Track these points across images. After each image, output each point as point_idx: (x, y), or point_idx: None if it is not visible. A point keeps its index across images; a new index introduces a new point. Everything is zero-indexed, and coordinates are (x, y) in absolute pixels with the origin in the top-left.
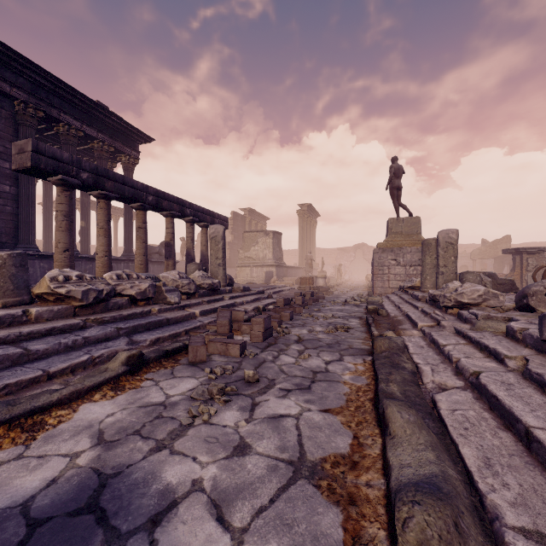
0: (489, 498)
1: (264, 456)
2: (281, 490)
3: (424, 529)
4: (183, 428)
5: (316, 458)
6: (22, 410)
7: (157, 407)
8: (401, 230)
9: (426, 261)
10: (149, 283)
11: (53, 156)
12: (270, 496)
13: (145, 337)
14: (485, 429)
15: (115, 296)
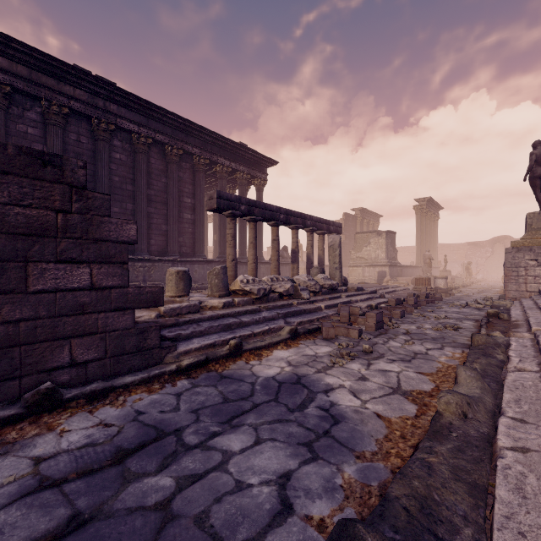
0: (503, 409)
1: (376, 383)
2: (385, 395)
3: (449, 400)
4: (329, 367)
5: (407, 389)
6: (253, 347)
7: (312, 356)
8: None
9: None
10: (290, 284)
11: (227, 198)
12: (379, 395)
13: (293, 320)
14: (531, 390)
15: (270, 292)
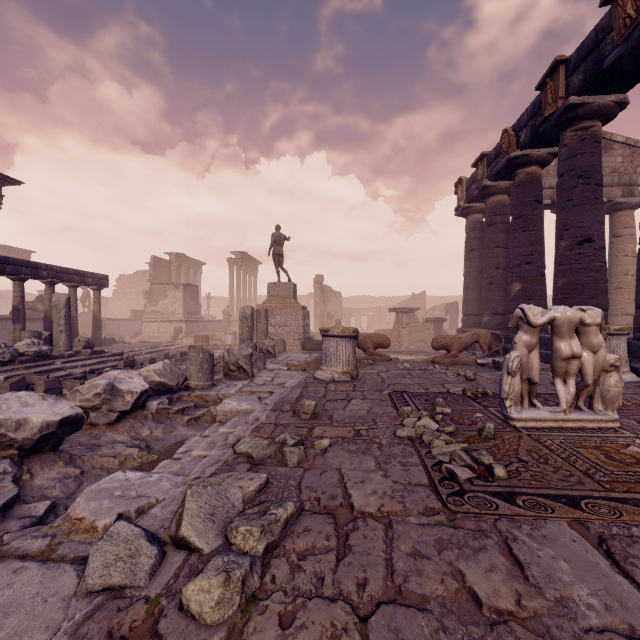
0: None
1: None
2: None
3: None
4: None
5: None
6: None
7: None
8: (277, 294)
9: (258, 327)
10: None
11: None
12: None
13: None
14: None
15: None
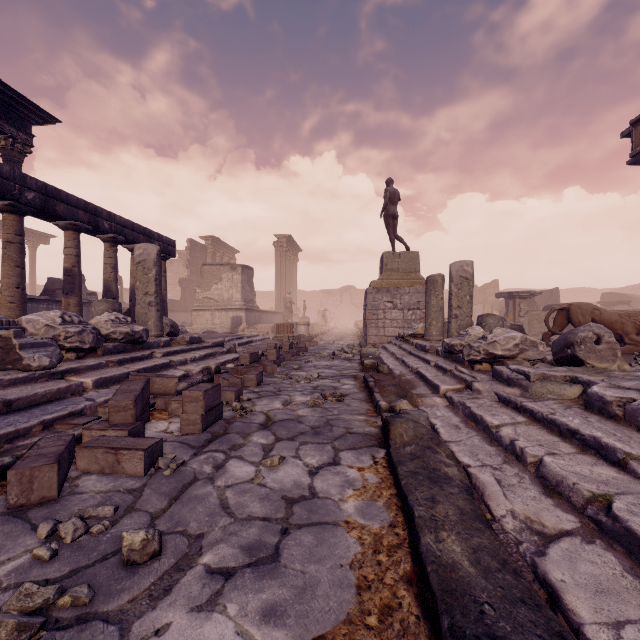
0: None
1: None
2: None
3: None
4: None
5: None
6: None
7: None
8: (398, 267)
9: (431, 302)
10: None
11: None
12: None
13: None
14: None
15: None
